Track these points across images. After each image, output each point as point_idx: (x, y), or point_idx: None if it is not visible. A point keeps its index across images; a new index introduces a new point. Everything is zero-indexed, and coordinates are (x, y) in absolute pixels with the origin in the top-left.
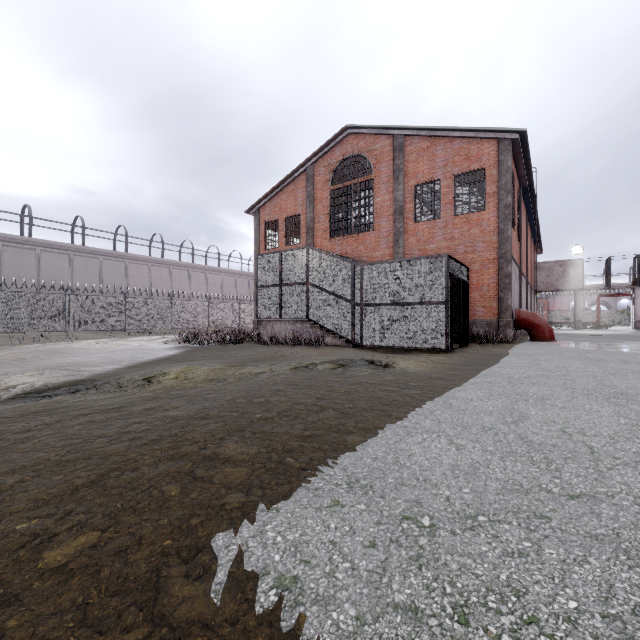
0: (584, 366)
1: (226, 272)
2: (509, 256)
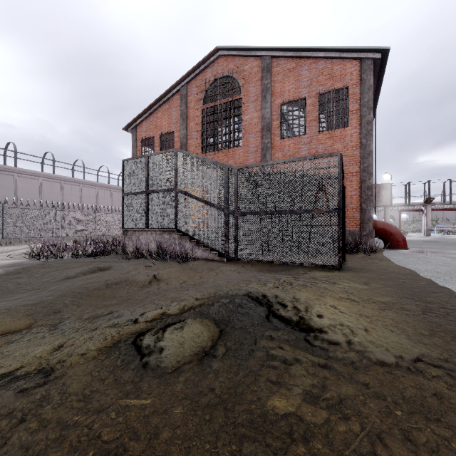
0: None
1: (115, 188)
2: (371, 169)
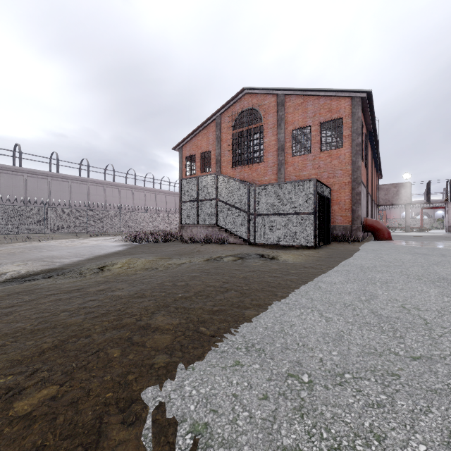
0: (414, 258)
1: (159, 191)
2: (359, 180)
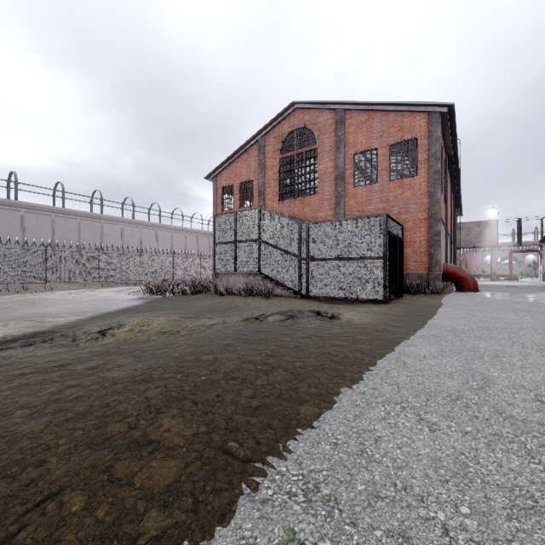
0: (518, 317)
1: (189, 231)
2: (438, 216)
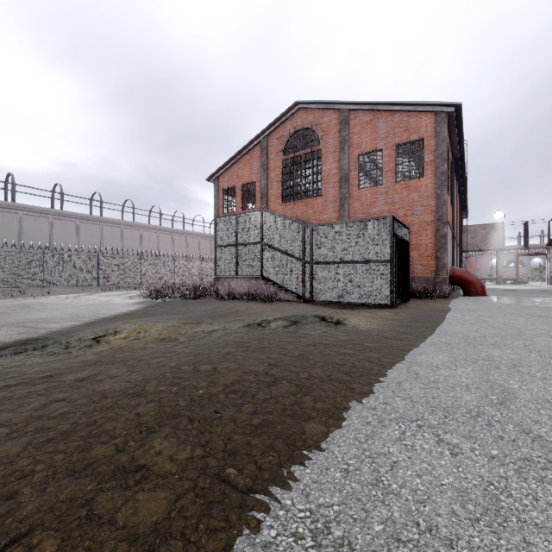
0: (531, 323)
1: (190, 234)
2: (445, 219)
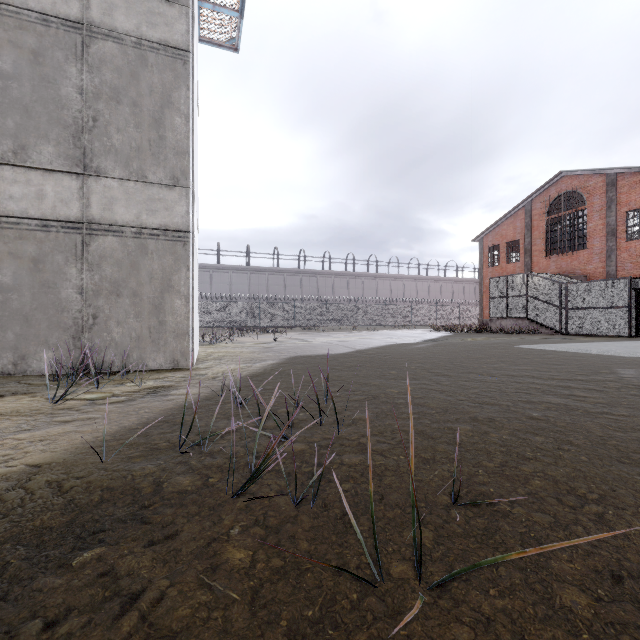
0: None
1: (444, 280)
2: None
